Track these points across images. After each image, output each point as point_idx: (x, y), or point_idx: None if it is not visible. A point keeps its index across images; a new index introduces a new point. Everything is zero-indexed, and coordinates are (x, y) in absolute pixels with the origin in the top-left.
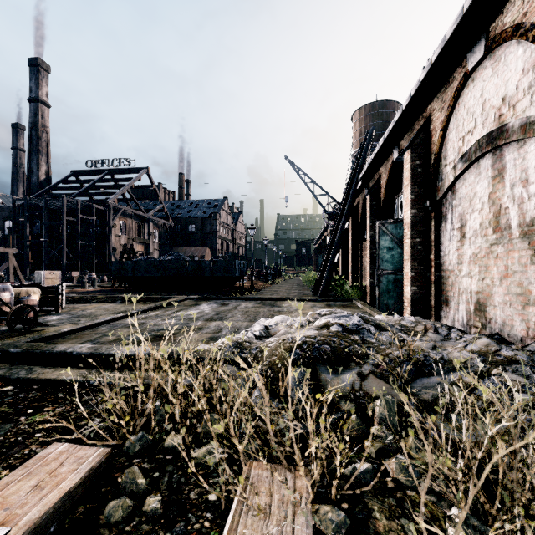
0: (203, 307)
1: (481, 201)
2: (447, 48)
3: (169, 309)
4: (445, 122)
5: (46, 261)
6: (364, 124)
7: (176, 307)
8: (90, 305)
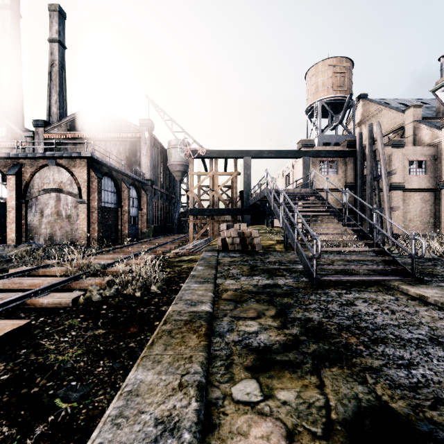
0: None
1: (52, 206)
2: (45, 157)
3: None
4: (34, 173)
5: None
6: None
7: None
8: None
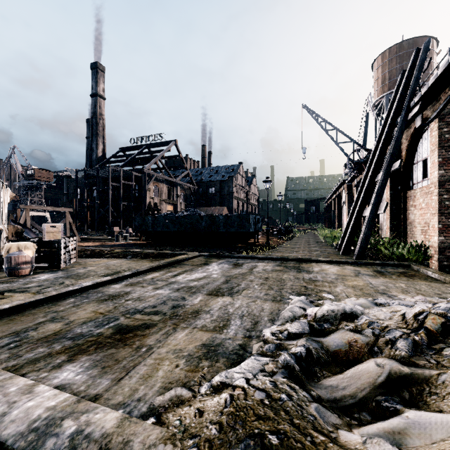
0: (212, 268)
1: None
2: None
3: (172, 270)
4: None
5: (97, 218)
6: (388, 69)
7: (182, 266)
8: (99, 260)
